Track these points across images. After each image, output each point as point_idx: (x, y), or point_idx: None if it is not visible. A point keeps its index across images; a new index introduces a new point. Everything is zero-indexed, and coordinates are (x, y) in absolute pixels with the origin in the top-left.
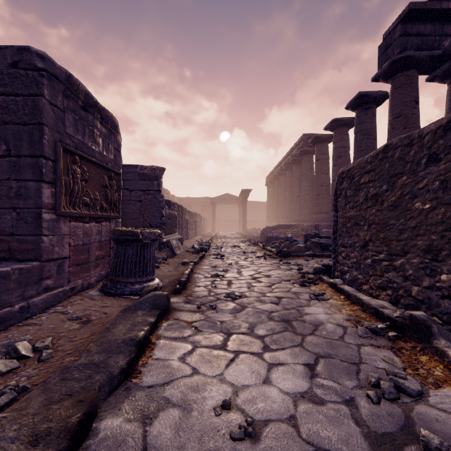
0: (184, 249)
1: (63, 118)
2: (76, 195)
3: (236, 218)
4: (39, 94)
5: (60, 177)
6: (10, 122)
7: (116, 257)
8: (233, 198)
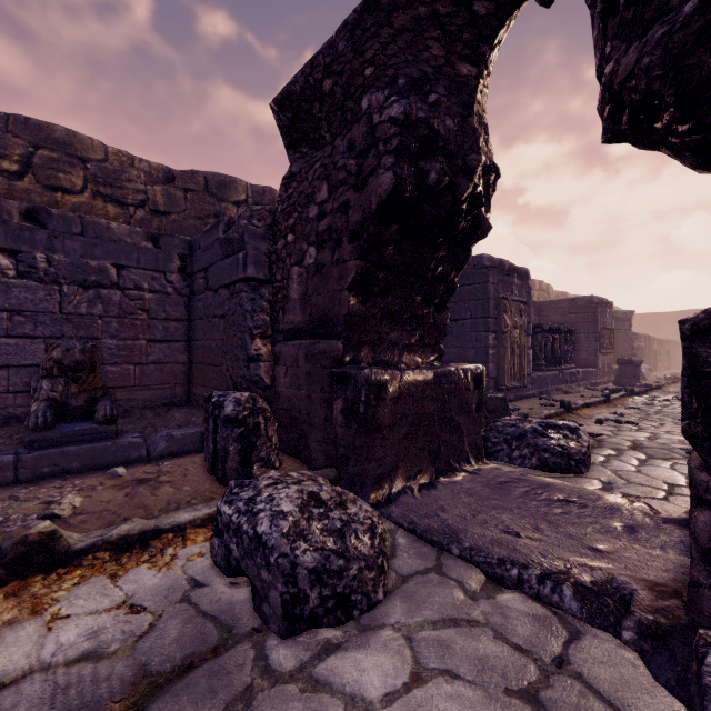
0: (654, 377)
1: (600, 316)
2: (603, 344)
3: None
4: (596, 312)
5: (600, 339)
6: (584, 322)
7: (620, 371)
8: None
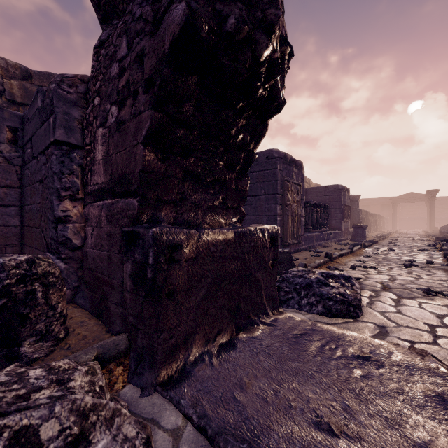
0: (371, 236)
1: (343, 197)
2: (344, 215)
3: (425, 215)
4: (340, 194)
5: (343, 212)
6: (334, 201)
7: (354, 232)
8: (419, 196)
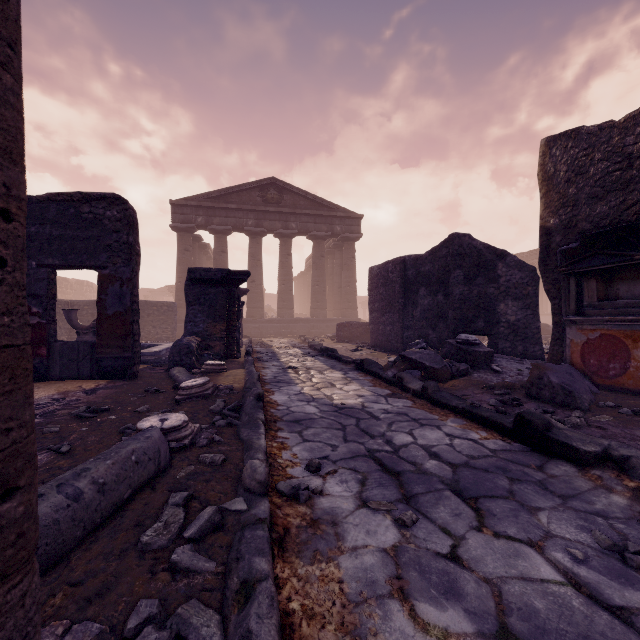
0: None
1: None
2: None
3: None
4: None
5: None
6: None
7: None
8: None
